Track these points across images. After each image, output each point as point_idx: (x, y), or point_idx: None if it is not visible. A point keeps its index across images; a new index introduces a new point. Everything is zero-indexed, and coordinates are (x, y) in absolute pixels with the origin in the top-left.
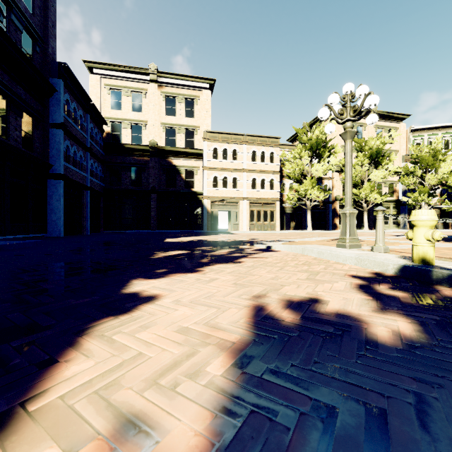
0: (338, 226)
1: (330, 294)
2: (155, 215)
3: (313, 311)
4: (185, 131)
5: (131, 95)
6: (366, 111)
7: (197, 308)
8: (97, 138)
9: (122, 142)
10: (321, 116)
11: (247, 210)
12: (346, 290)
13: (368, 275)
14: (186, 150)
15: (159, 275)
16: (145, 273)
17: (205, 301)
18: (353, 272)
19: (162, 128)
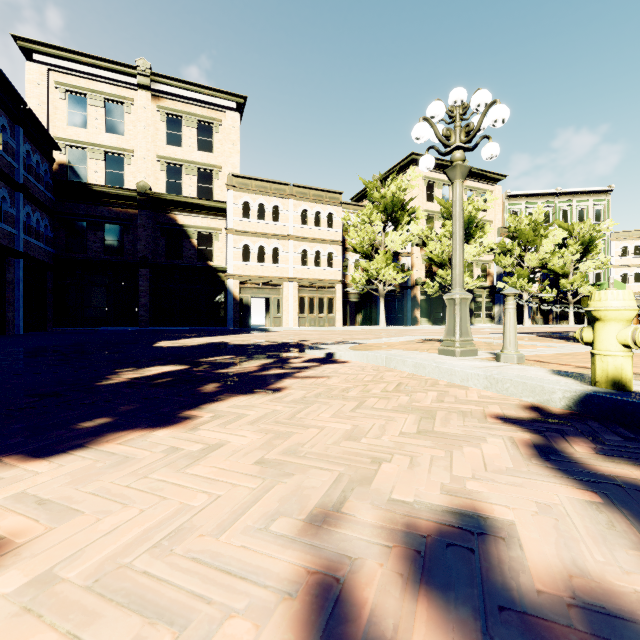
0: (419, 320)
1: (497, 490)
2: (148, 302)
3: (505, 598)
4: (198, 172)
5: (104, 106)
6: (482, 137)
7: (96, 632)
8: (40, 170)
9: (88, 181)
10: (418, 135)
11: (295, 297)
12: (520, 468)
13: (524, 413)
14: (199, 201)
15: (77, 441)
16: (42, 435)
17: (147, 571)
18: (495, 408)
19: (160, 165)
